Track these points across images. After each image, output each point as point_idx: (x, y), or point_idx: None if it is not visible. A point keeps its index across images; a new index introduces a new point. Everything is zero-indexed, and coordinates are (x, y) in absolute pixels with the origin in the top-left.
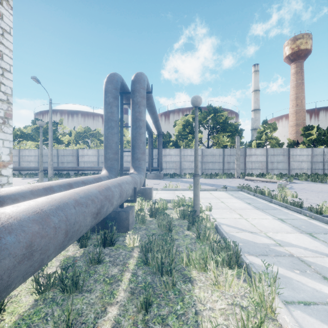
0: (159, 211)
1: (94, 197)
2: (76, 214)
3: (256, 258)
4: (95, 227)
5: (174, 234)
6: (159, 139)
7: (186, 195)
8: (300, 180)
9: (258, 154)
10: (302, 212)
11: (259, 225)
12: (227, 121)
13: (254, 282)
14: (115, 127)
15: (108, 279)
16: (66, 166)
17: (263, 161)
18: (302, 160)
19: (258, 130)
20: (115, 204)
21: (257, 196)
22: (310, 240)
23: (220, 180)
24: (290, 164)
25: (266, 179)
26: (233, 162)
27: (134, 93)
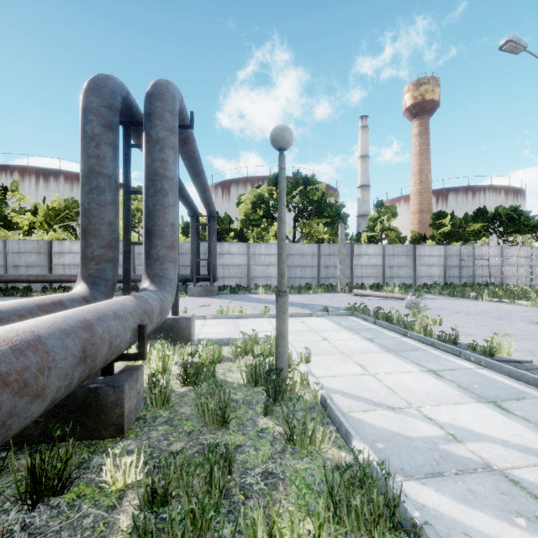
0: (202, 370)
1: None
2: None
3: (423, 488)
4: (30, 433)
5: (234, 432)
6: (210, 224)
7: (259, 327)
8: (432, 293)
9: (370, 253)
10: (463, 355)
11: (401, 388)
12: (324, 200)
13: None
14: (106, 190)
15: None
16: (25, 273)
17: (378, 264)
18: (432, 263)
19: (370, 217)
20: (55, 389)
21: (380, 325)
22: (502, 417)
23: (314, 296)
24: (416, 269)
25: (386, 294)
26: (334, 266)
27: (151, 120)
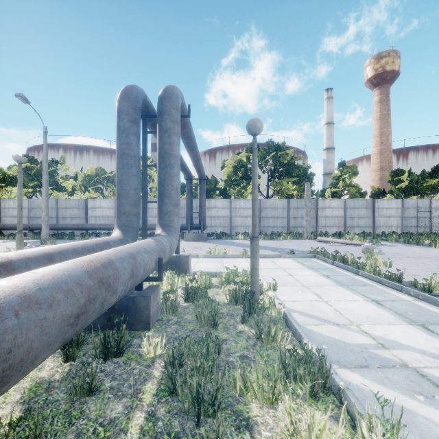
0: (198, 292)
1: (73, 284)
2: (17, 328)
3: (352, 373)
4: (95, 323)
5: (221, 332)
6: (201, 185)
7: (238, 265)
8: (388, 241)
9: (333, 206)
10: (404, 290)
11: (347, 311)
12: (293, 162)
13: (361, 431)
14: (133, 166)
15: (102, 429)
16: (70, 223)
17: (340, 216)
18: (390, 214)
19: (333, 175)
20: (120, 291)
21: (336, 265)
22: (426, 335)
23: (284, 242)
24: (375, 220)
25: (345, 241)
26: (302, 218)
27: (162, 115)
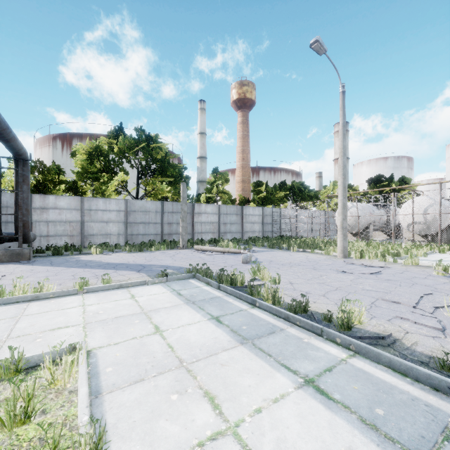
0: None
1: None
2: None
3: None
4: None
5: None
6: (17, 169)
7: (57, 318)
8: (257, 246)
9: (209, 211)
10: (326, 334)
11: None
12: (168, 160)
13: None
14: None
15: None
16: None
17: (215, 221)
18: (254, 221)
19: (208, 181)
20: None
21: (224, 290)
22: None
23: (156, 254)
24: (243, 226)
25: (223, 249)
26: (177, 223)
27: None
